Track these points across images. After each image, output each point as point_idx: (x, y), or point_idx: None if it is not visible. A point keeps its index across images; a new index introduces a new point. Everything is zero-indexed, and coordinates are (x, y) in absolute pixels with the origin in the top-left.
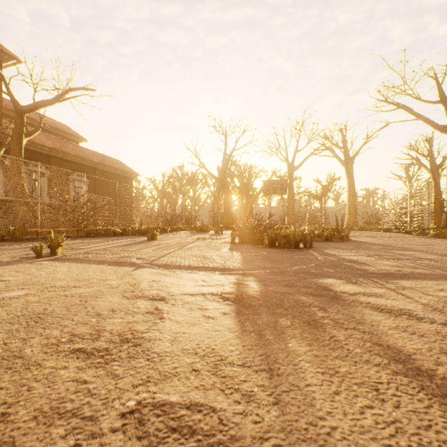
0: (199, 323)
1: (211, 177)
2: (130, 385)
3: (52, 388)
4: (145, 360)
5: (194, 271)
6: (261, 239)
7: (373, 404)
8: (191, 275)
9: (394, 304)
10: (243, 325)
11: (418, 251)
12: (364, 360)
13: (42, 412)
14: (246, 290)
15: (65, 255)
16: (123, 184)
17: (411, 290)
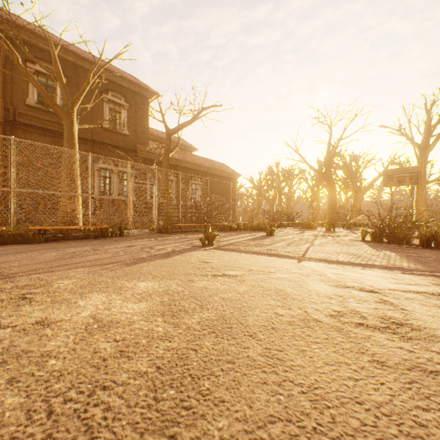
0: None
1: (313, 171)
2: None
3: (387, 350)
4: None
5: (365, 268)
6: (406, 237)
7: None
8: (368, 271)
9: None
10: None
11: None
12: None
13: (409, 366)
14: None
15: (219, 246)
16: (235, 184)
17: None
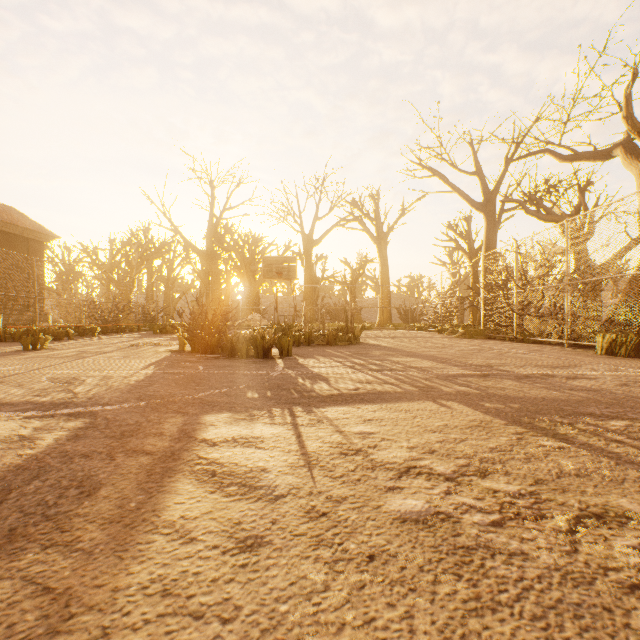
0: None
1: (191, 247)
2: None
3: None
4: None
5: None
6: (221, 344)
7: None
8: None
9: (255, 459)
10: None
11: (421, 357)
12: None
13: None
14: (4, 455)
15: None
16: None
17: (323, 426)
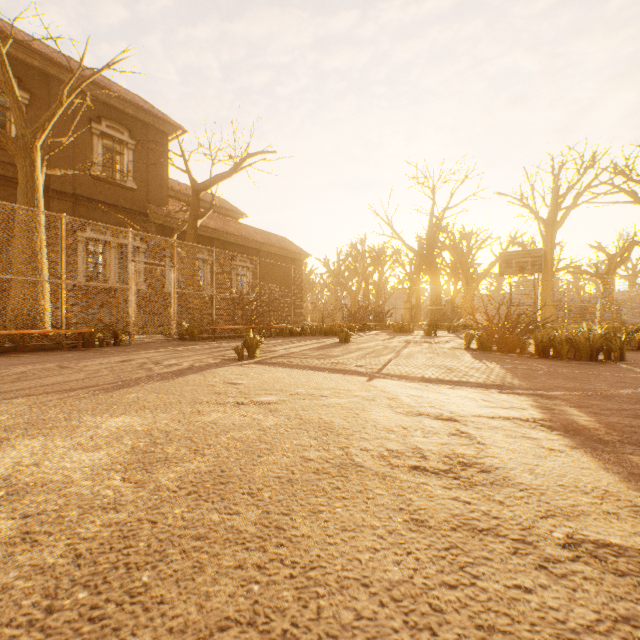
0: (544, 455)
1: (410, 251)
2: (532, 515)
3: (436, 503)
4: (519, 490)
5: (455, 386)
6: (520, 344)
7: None
8: (456, 392)
9: None
10: (622, 466)
11: None
12: None
13: (455, 525)
14: (570, 418)
15: (265, 359)
16: (299, 268)
17: None
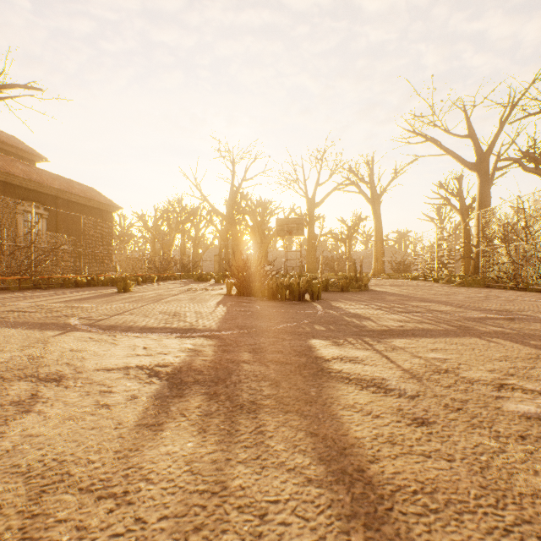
0: (80, 416)
1: (216, 212)
2: None
3: None
4: None
5: (144, 334)
6: (262, 289)
7: None
8: (134, 340)
9: (370, 371)
10: (144, 416)
11: (435, 302)
12: (279, 462)
13: None
14: (193, 359)
15: None
16: (92, 218)
17: (400, 352)
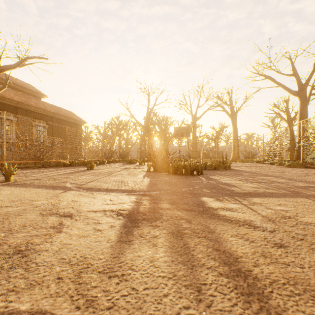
0: (87, 235)
1: (139, 124)
2: None
3: None
4: (22, 270)
5: (108, 192)
6: (168, 168)
7: (190, 305)
8: (103, 196)
9: (242, 216)
10: (121, 236)
11: (274, 177)
12: (201, 263)
13: None
14: (139, 207)
15: (16, 181)
16: (72, 128)
17: (258, 205)
